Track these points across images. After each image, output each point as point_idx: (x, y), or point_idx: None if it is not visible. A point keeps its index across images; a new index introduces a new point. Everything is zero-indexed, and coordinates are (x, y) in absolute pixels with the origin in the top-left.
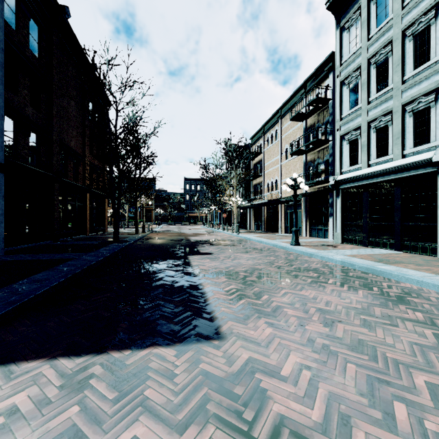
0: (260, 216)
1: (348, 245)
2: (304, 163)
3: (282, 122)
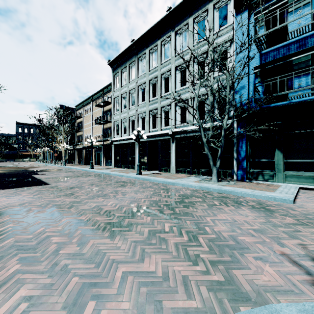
0: (82, 155)
1: (115, 168)
2: (102, 129)
3: (93, 103)
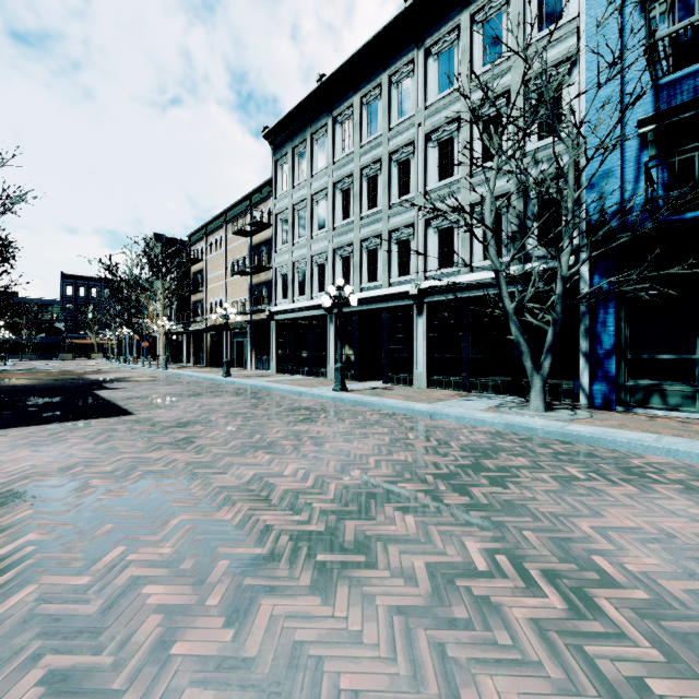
0: (203, 345)
1: (279, 375)
2: (249, 286)
3: (228, 229)
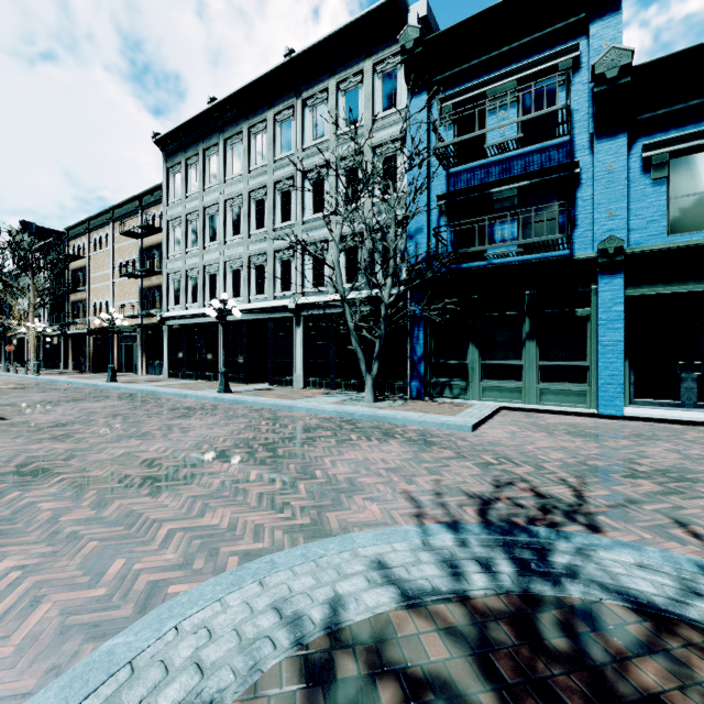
0: (84, 349)
1: (171, 380)
2: (140, 289)
3: (115, 227)
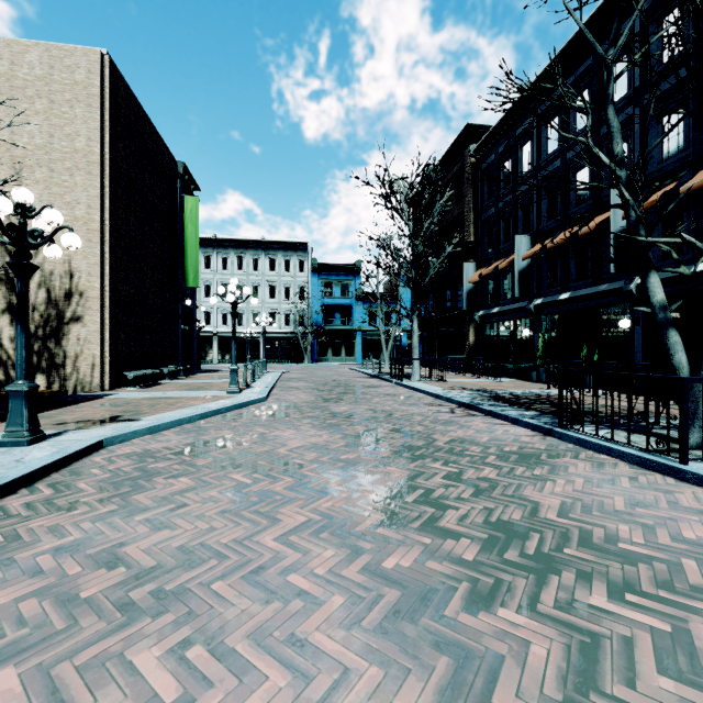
0: None
1: None
2: None
3: None
